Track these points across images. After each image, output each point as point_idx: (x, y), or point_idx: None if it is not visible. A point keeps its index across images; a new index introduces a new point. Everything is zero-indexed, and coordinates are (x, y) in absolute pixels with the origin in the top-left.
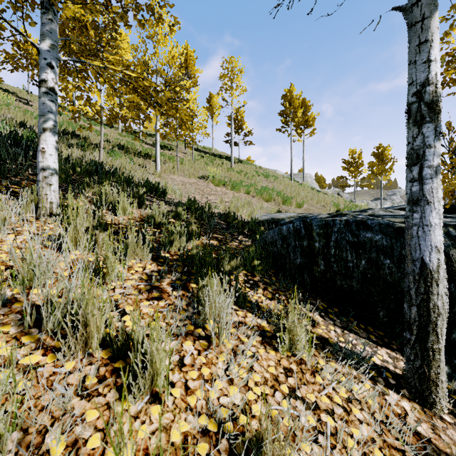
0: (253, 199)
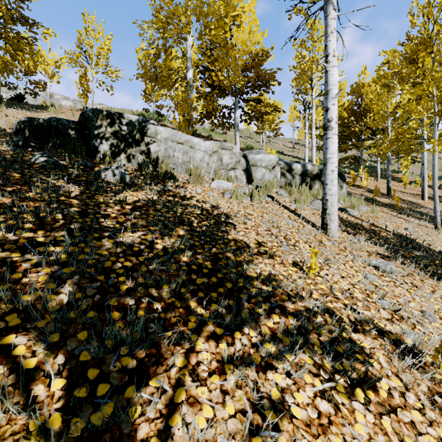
0: (440, 173)
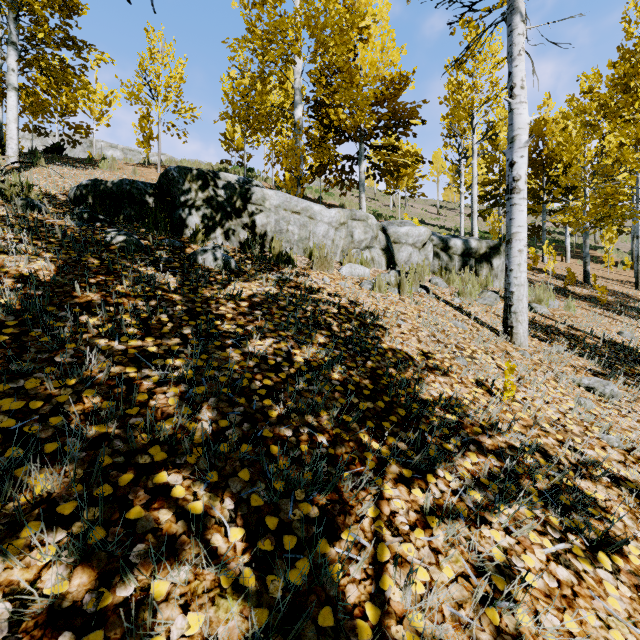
0: None
